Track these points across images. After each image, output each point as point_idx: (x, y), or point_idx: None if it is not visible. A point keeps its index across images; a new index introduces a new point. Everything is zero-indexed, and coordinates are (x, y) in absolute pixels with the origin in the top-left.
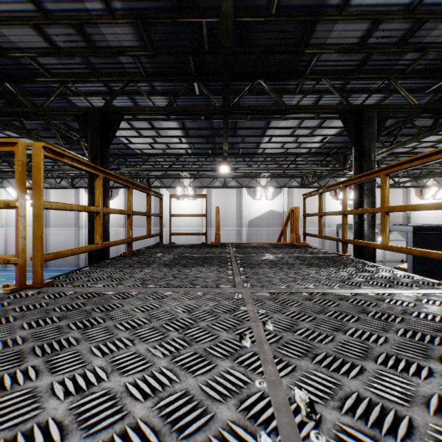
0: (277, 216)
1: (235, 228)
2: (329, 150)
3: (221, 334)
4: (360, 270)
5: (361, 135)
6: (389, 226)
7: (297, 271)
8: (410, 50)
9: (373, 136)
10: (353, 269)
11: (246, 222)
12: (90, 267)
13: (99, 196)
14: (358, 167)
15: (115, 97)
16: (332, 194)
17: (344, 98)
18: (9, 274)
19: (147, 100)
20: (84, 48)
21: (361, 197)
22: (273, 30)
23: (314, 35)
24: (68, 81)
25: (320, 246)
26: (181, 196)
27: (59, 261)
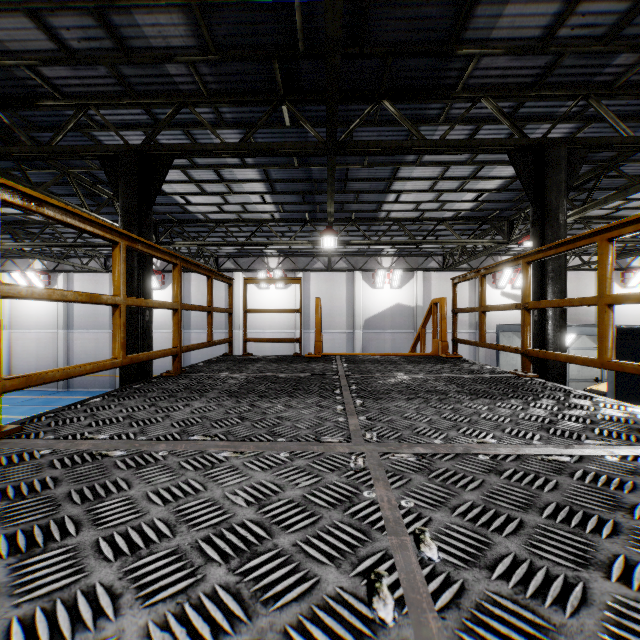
0: (408, 313)
1: (345, 330)
2: (486, 214)
3: (324, 575)
4: (566, 404)
5: (543, 186)
6: (612, 328)
7: (455, 405)
8: (624, 49)
9: (562, 187)
10: (552, 403)
11: (362, 322)
12: (104, 398)
13: (118, 278)
14: (538, 236)
15: (161, 129)
16: (489, 280)
17: (517, 128)
18: (13, 398)
19: (211, 136)
20: (111, 51)
21: (543, 282)
22: (406, 16)
23: (472, 25)
24: (89, 106)
25: (472, 358)
26: (262, 281)
27: (87, 379)
